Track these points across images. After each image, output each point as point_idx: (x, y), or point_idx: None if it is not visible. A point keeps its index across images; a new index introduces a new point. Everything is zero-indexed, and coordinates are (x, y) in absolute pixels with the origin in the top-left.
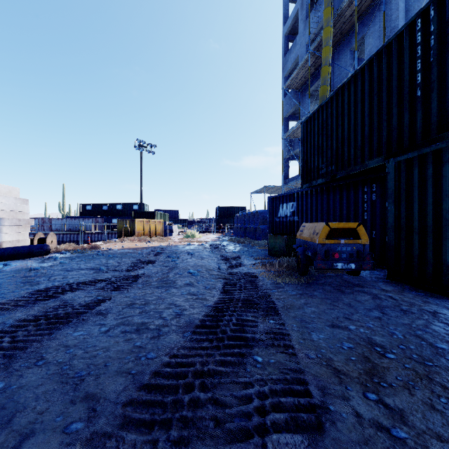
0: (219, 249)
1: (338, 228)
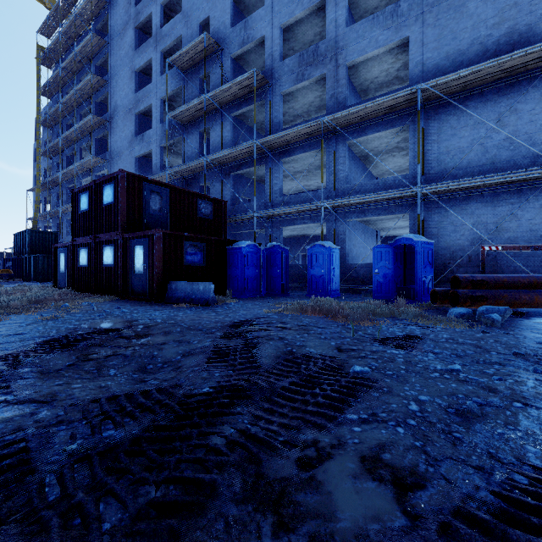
0: None
1: (5, 270)
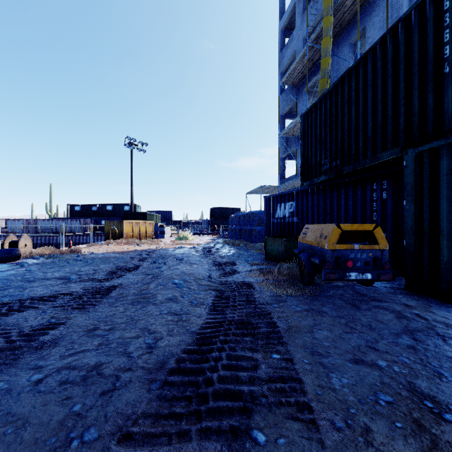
0: (212, 252)
1: (351, 230)
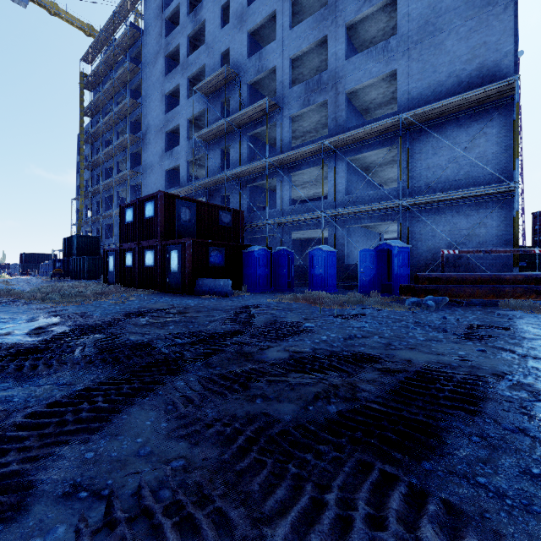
0: None
1: (58, 270)
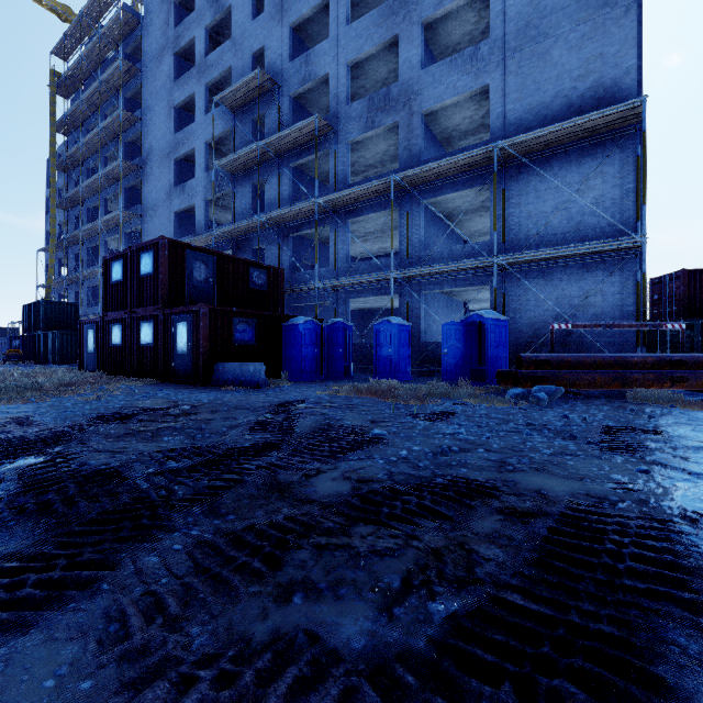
0: None
1: (14, 351)
